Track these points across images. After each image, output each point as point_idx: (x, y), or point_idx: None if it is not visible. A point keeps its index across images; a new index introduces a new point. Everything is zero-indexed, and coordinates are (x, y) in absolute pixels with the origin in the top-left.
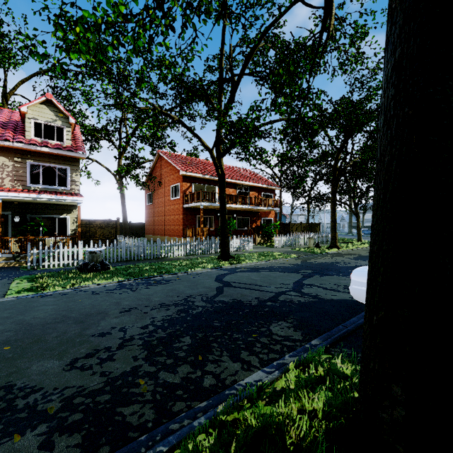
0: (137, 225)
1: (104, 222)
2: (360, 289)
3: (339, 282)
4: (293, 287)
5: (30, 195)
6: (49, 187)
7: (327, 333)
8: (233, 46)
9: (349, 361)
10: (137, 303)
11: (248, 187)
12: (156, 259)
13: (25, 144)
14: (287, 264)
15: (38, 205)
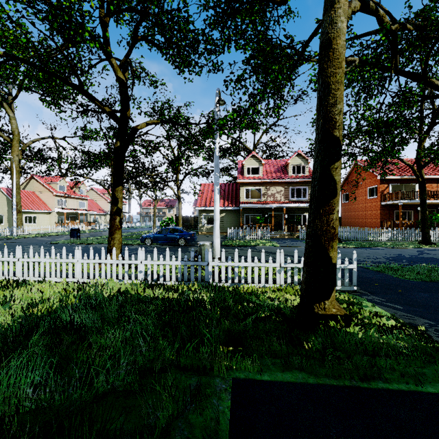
0: None
1: None
2: None
3: None
4: None
5: (296, 204)
6: (298, 199)
7: None
8: None
9: None
10: (372, 252)
11: None
12: (364, 240)
13: (290, 179)
14: None
15: (294, 209)
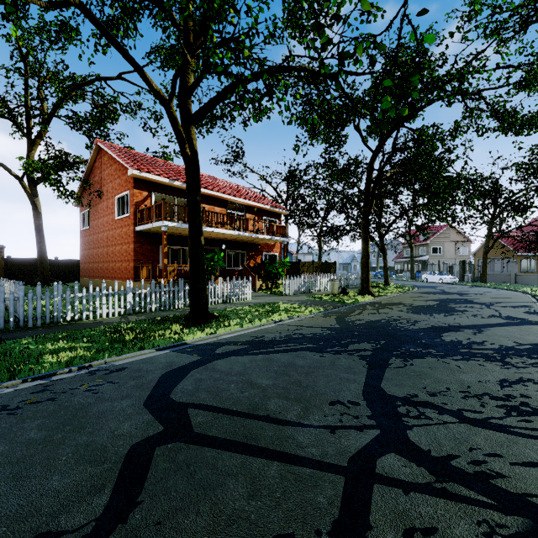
0: (70, 263)
1: None
2: None
3: (464, 383)
4: (377, 422)
5: None
6: None
7: None
8: None
9: None
10: None
11: (243, 207)
12: (46, 326)
13: None
14: (315, 328)
15: None
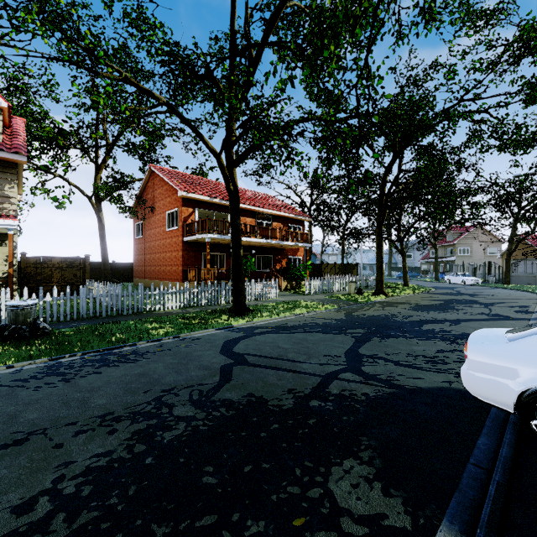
0: (124, 266)
1: (65, 261)
2: (490, 379)
3: (413, 350)
4: (347, 363)
5: None
6: None
7: (456, 494)
8: (250, 8)
9: None
10: (55, 414)
11: (270, 216)
12: (136, 314)
13: None
14: (326, 319)
15: None
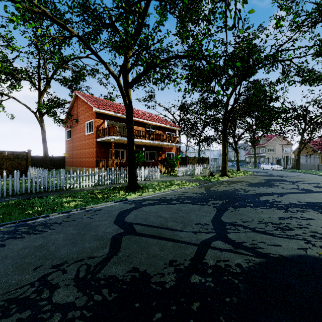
0: (59, 158)
1: (12, 154)
2: None
3: (261, 218)
4: (215, 230)
5: None
6: None
7: None
8: None
9: None
10: None
11: (154, 126)
12: (58, 191)
13: None
14: (193, 193)
15: None
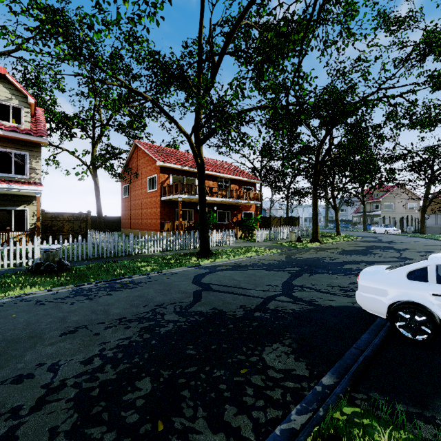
0: (113, 219)
1: (73, 215)
2: (371, 297)
3: (332, 282)
4: (282, 290)
5: None
6: (2, 175)
7: (339, 361)
8: (213, 24)
9: (393, 428)
10: (89, 318)
11: (228, 180)
12: (128, 256)
13: None
14: (271, 260)
15: None
